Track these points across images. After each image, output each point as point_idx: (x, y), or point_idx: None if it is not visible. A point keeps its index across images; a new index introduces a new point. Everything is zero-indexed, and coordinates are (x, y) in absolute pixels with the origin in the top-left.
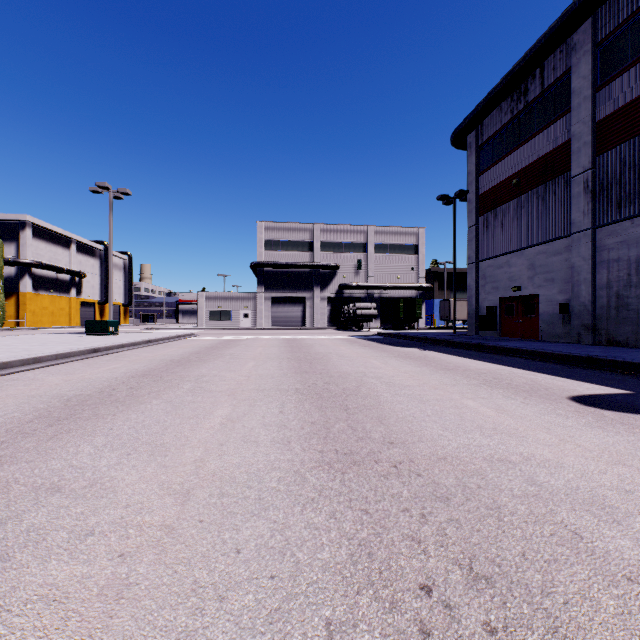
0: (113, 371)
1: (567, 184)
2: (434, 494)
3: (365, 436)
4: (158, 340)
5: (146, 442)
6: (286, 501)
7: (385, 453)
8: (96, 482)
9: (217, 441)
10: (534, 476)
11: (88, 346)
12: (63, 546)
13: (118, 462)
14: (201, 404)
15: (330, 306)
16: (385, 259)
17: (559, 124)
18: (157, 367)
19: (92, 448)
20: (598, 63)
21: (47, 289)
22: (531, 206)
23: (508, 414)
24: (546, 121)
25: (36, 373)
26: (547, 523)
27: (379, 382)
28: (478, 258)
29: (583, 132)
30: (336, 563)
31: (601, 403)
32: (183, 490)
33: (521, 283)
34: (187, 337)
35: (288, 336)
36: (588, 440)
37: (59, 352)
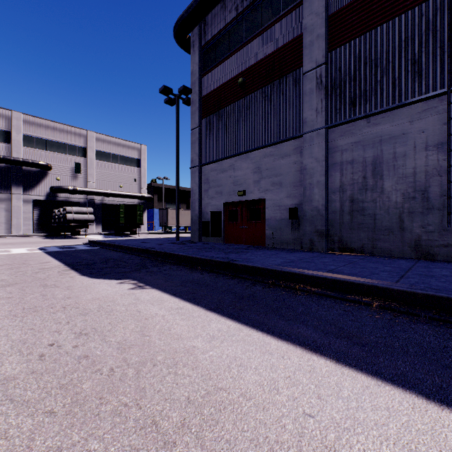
0: None
1: (296, 82)
2: None
3: None
4: None
5: None
6: None
7: None
8: None
9: None
10: None
11: None
12: None
13: None
14: None
15: (38, 210)
16: (108, 167)
17: (288, 20)
18: None
19: None
20: None
21: None
22: (258, 107)
23: None
24: (273, 19)
25: None
26: None
27: None
28: (201, 162)
29: (317, 24)
30: None
31: None
32: None
33: (247, 187)
34: None
35: None
36: None
37: None
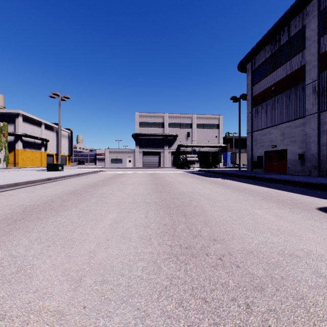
0: (55, 190)
1: (303, 89)
2: (251, 284)
3: (198, 234)
4: (83, 173)
5: (62, 237)
6: (147, 288)
7: (212, 248)
8: (21, 269)
9: (105, 237)
10: (318, 269)
11: (45, 177)
12: None
13: (40, 252)
14: (100, 211)
15: (173, 156)
16: (202, 131)
17: (298, 56)
18: (80, 188)
19: (28, 241)
20: (321, 22)
21: (29, 147)
22: (282, 101)
23: (284, 219)
24: (291, 55)
25: (14, 191)
26: None
27: (202, 198)
28: (252, 130)
29: (312, 60)
30: None
31: None
32: (77, 277)
33: (276, 143)
34: (99, 172)
35: (151, 171)
36: None
37: (29, 180)
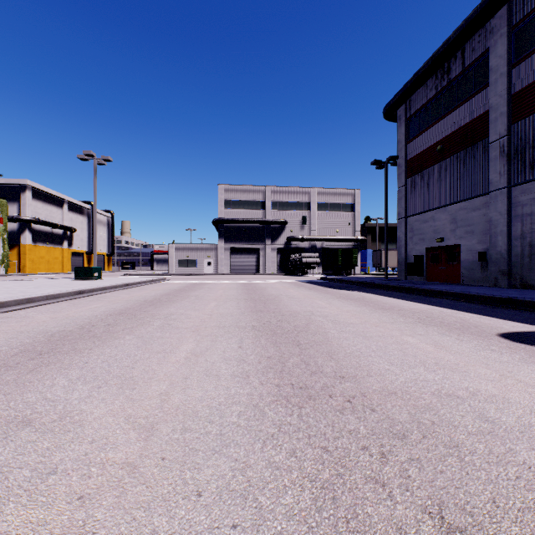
0: (94, 310)
1: (485, 149)
2: (390, 430)
3: (318, 370)
4: (135, 284)
5: (116, 375)
6: (246, 437)
7: (338, 387)
8: (66, 415)
9: (181, 375)
10: (484, 412)
11: (75, 288)
12: (24, 486)
13: (89, 395)
14: (168, 339)
15: (279, 255)
16: (326, 216)
17: (478, 97)
18: (132, 306)
19: (67, 381)
20: (513, 44)
21: (44, 241)
22: (453, 169)
23: (446, 350)
24: (466, 95)
25: (28, 311)
26: (510, 464)
27: (325, 320)
28: (407, 214)
29: (500, 104)
30: (300, 510)
31: (529, 340)
32: (147, 424)
33: (444, 235)
34: (159, 281)
35: (244, 280)
36: (527, 375)
37: (49, 293)
